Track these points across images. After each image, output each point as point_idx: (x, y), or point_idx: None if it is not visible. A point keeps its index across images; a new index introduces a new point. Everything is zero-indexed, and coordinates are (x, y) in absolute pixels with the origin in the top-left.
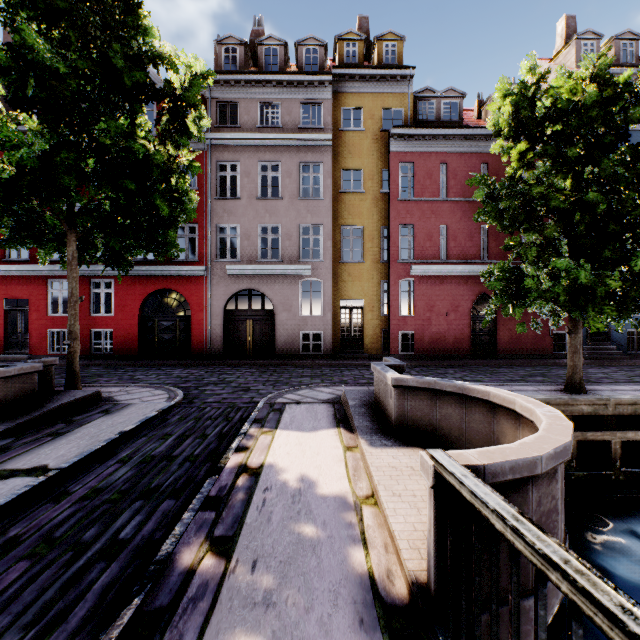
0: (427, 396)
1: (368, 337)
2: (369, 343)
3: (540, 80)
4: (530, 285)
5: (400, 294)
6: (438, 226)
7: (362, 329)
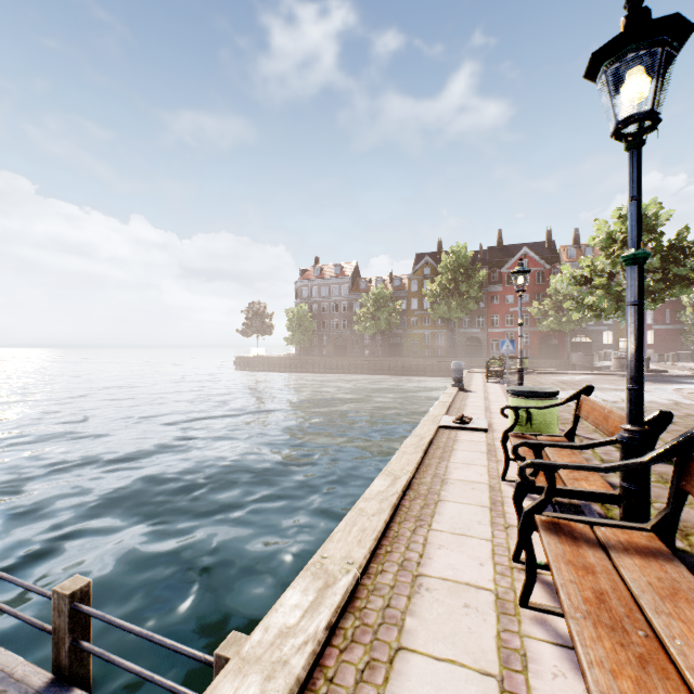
0: (663, 356)
1: None
2: None
3: (693, 294)
4: (691, 337)
5: (647, 336)
6: (665, 310)
7: None
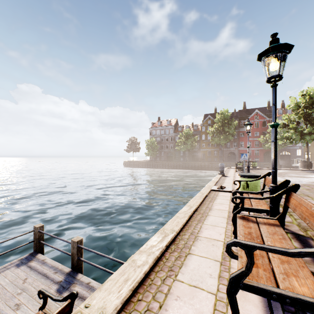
0: None
1: (311, 159)
2: (312, 160)
3: None
4: None
5: None
6: None
7: (310, 158)
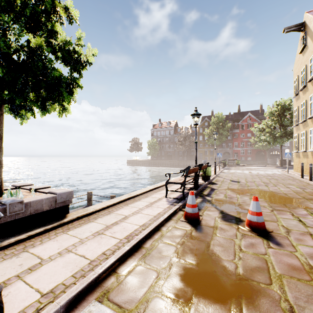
0: None
1: None
2: None
3: None
4: None
5: None
6: None
7: None
